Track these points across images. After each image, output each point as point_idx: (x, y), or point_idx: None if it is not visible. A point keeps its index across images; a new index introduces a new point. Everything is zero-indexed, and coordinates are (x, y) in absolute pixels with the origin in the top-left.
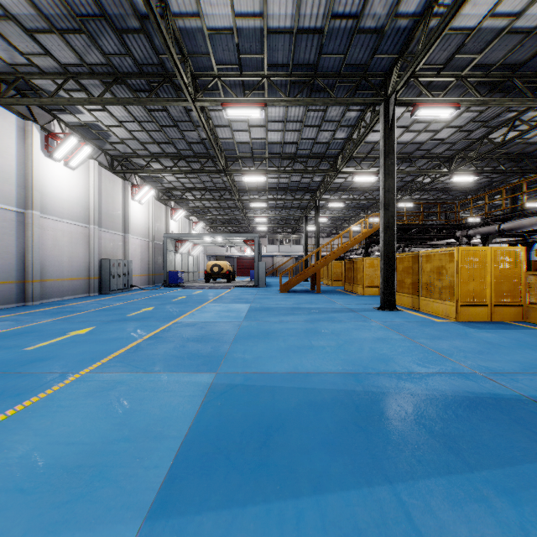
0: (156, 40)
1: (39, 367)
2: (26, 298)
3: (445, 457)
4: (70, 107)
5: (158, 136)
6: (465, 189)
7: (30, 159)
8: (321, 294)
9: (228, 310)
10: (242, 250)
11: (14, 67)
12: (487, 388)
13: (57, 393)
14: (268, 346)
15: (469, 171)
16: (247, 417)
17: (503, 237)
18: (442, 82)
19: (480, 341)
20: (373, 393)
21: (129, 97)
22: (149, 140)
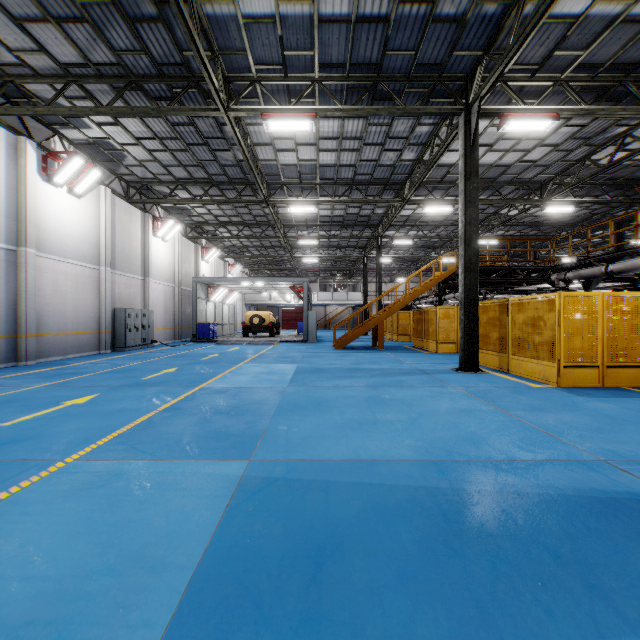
0: (178, 32)
1: (13, 452)
2: (18, 356)
3: (588, 604)
4: (75, 120)
5: (184, 157)
6: (558, 223)
7: (24, 183)
8: (385, 351)
9: (270, 372)
10: (289, 298)
11: (2, 68)
12: (621, 485)
13: (27, 491)
14: (319, 421)
15: (566, 201)
16: (290, 532)
17: (609, 281)
18: (537, 88)
19: (594, 413)
20: (465, 491)
21: (146, 106)
22: (174, 162)
